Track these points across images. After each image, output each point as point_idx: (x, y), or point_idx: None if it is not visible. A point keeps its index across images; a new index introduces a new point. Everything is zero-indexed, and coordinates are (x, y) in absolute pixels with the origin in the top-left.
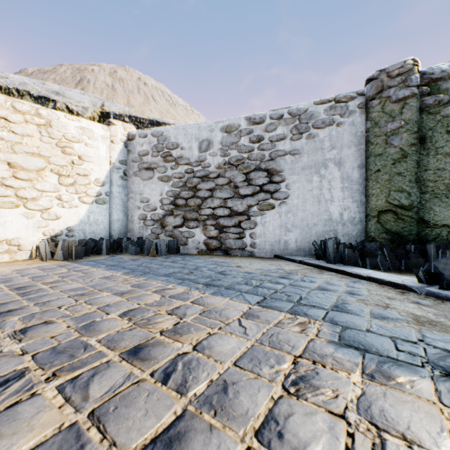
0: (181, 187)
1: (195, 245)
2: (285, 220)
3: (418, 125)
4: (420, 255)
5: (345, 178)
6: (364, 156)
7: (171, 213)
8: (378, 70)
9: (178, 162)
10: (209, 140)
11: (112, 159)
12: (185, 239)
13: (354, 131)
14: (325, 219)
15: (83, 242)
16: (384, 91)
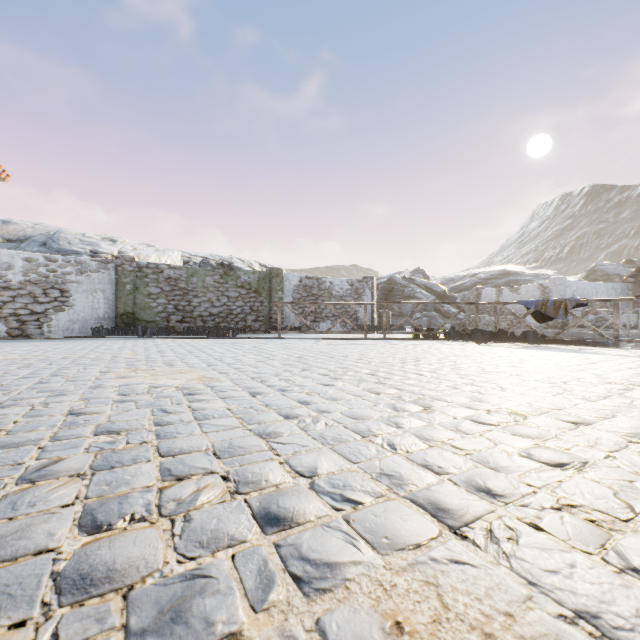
0: None
1: None
2: (73, 317)
3: (136, 282)
4: None
5: (107, 298)
6: (115, 290)
7: None
8: (121, 255)
9: None
10: (11, 264)
11: None
12: None
13: (111, 278)
14: (97, 317)
15: None
16: (124, 265)
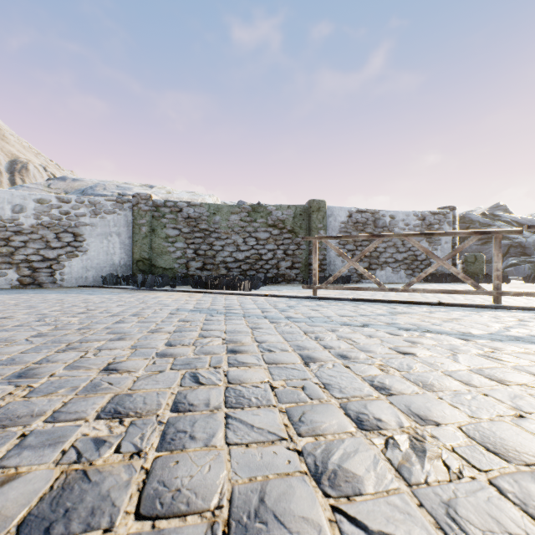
0: None
1: (9, 282)
2: (86, 264)
3: (152, 223)
4: None
5: (122, 243)
6: (132, 233)
7: None
8: (137, 193)
9: None
10: (23, 206)
11: None
12: None
13: (126, 219)
14: (111, 264)
15: None
16: (139, 204)
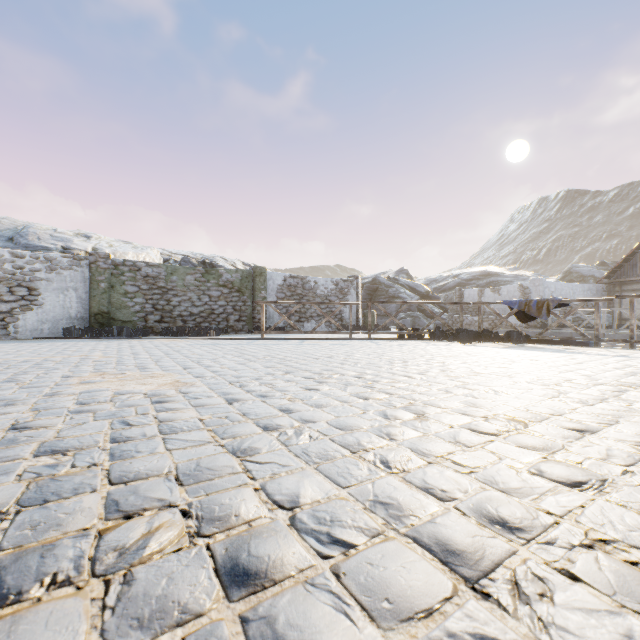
0: None
1: None
2: (42, 317)
3: (111, 280)
4: None
5: (79, 297)
6: (89, 288)
7: None
8: (95, 252)
9: None
10: None
11: None
12: None
13: (84, 275)
14: (68, 317)
15: None
16: (98, 262)
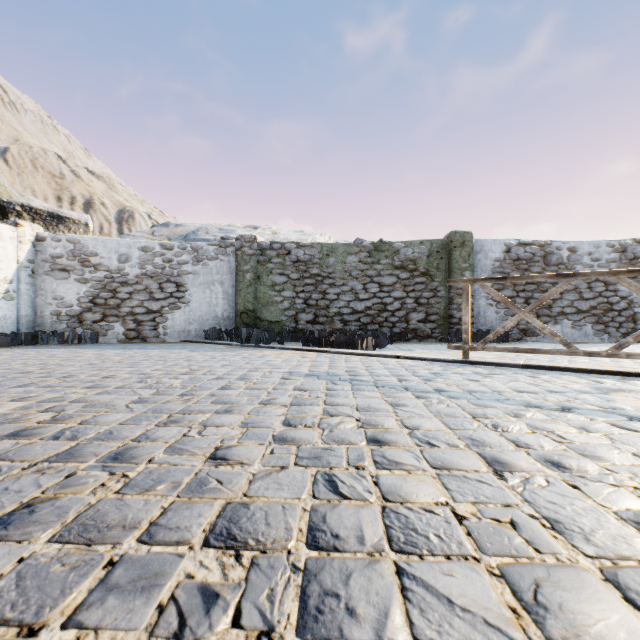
0: (100, 289)
1: (115, 335)
2: (188, 317)
3: (257, 269)
4: None
5: (225, 292)
6: (235, 281)
7: (91, 310)
8: (241, 235)
9: (98, 268)
10: (128, 255)
11: (21, 259)
12: (106, 331)
13: (230, 266)
14: (214, 316)
15: (1, 335)
16: (243, 248)
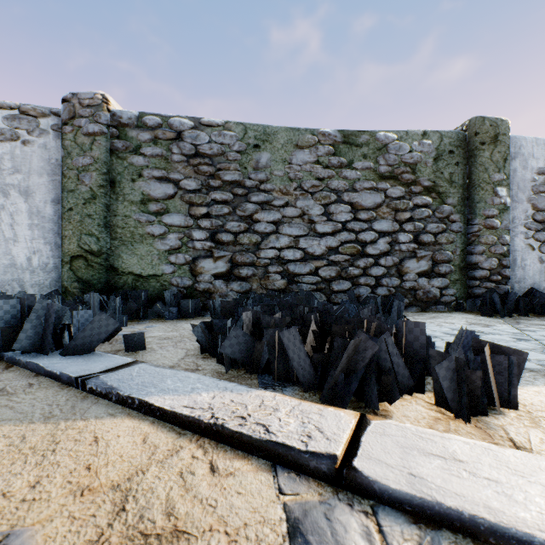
0: None
1: None
2: None
3: (108, 167)
4: (102, 304)
5: (35, 213)
6: (61, 190)
7: None
8: (73, 93)
9: None
10: None
11: None
12: None
13: (47, 157)
14: (7, 265)
15: None
16: (77, 118)
